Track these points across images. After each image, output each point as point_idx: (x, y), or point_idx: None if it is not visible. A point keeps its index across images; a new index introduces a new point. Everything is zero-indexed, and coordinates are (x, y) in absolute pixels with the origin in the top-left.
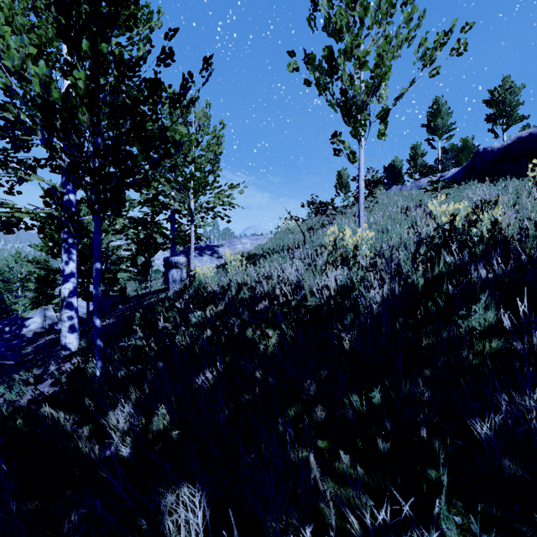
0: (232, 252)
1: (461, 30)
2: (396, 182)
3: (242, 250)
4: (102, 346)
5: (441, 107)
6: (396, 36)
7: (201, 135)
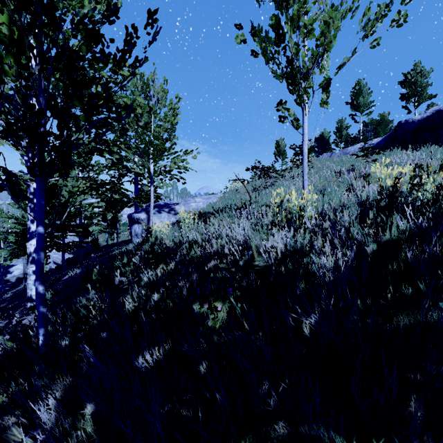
0: (187, 210)
1: (401, 2)
2: (325, 150)
3: (195, 208)
4: (46, 312)
5: (363, 88)
6: (341, 4)
7: (159, 107)
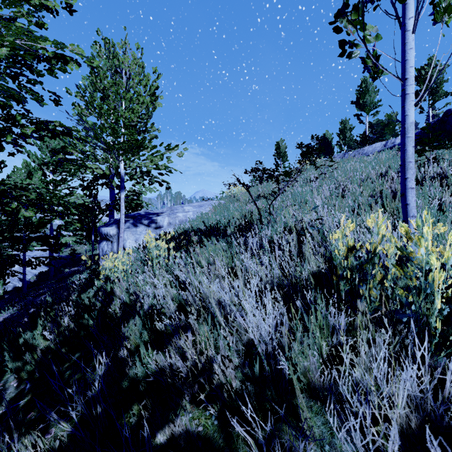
0: (172, 222)
1: None
2: (328, 153)
3: (183, 219)
4: None
5: (369, 86)
6: None
7: (132, 86)
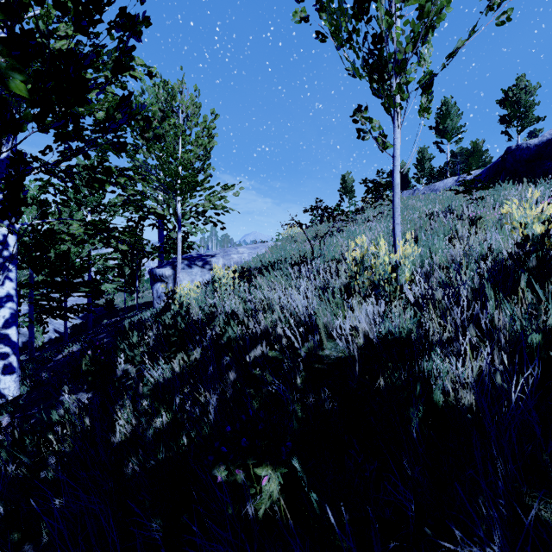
0: (227, 264)
1: None
2: (403, 187)
3: (238, 261)
4: None
5: (451, 109)
6: None
7: (189, 127)
